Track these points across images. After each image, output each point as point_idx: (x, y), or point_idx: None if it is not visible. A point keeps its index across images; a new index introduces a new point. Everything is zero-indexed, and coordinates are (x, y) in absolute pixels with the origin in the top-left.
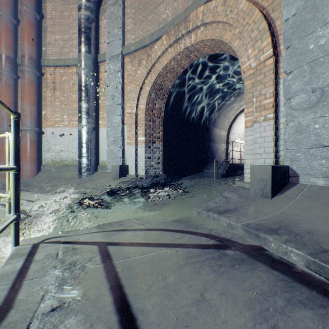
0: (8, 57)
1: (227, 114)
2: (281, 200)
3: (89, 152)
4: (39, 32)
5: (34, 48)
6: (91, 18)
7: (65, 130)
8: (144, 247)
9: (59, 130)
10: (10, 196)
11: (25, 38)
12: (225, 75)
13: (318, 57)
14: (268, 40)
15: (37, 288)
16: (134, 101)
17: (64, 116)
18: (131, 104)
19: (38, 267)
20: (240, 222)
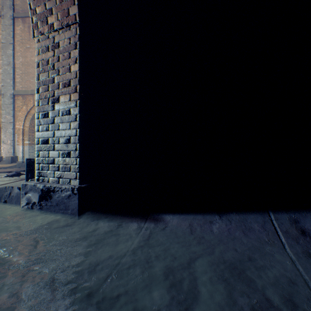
0: None
1: None
2: None
3: None
4: None
5: None
6: None
7: None
8: None
9: None
10: None
11: None
12: None
13: None
14: None
15: None
16: None
17: None
18: None
19: None
20: None
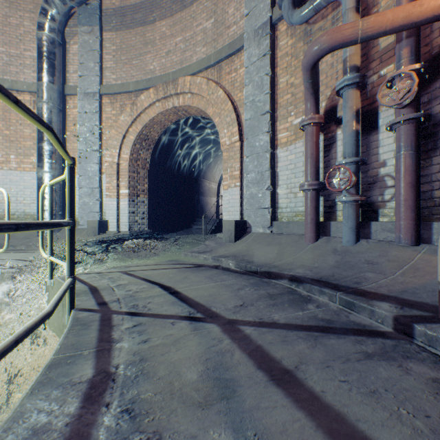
0: None
1: (217, 166)
2: (240, 243)
3: (54, 205)
4: None
5: None
6: (57, 42)
7: (12, 175)
8: (152, 270)
9: (2, 173)
10: (3, 250)
11: None
12: (214, 130)
13: (260, 152)
14: (236, 129)
15: (101, 283)
16: (116, 149)
17: (10, 156)
18: (112, 152)
19: (90, 280)
20: (211, 255)
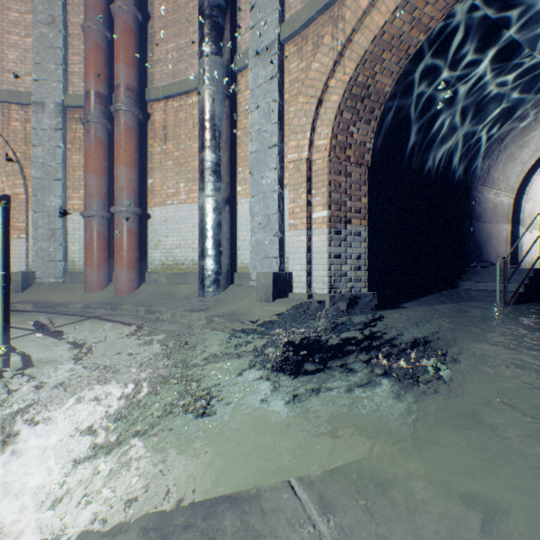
0: (98, 95)
1: (518, 154)
2: None
3: (217, 248)
4: (143, 45)
5: (133, 71)
6: None
7: (181, 210)
8: None
9: (172, 210)
10: None
11: (119, 55)
12: (537, 41)
13: None
14: None
15: None
16: (304, 133)
17: (179, 185)
18: (298, 141)
19: None
20: None
